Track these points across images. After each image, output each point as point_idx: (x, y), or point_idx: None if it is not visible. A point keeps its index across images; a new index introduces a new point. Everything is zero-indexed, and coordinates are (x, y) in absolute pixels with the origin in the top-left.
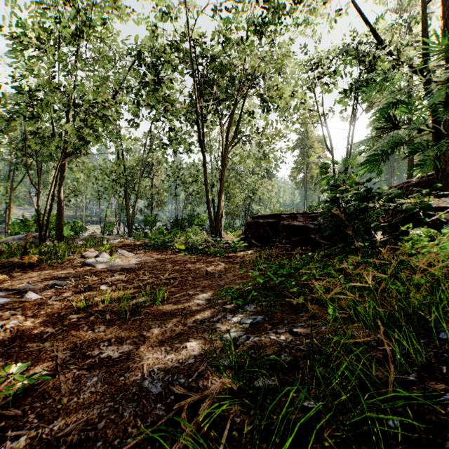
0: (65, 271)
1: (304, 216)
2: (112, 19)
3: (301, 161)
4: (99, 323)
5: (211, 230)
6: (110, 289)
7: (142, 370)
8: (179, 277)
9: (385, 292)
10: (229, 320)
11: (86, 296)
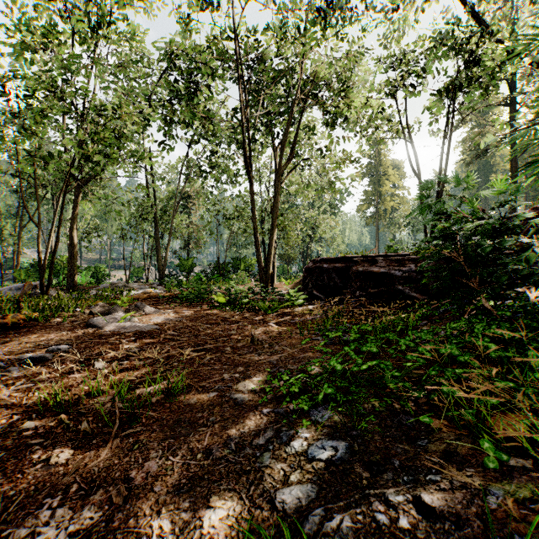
0: (59, 336)
1: (386, 259)
2: (136, 12)
3: (372, 191)
4: (66, 442)
5: (260, 277)
6: (108, 368)
7: None
8: (214, 347)
9: None
10: (287, 447)
11: (69, 381)
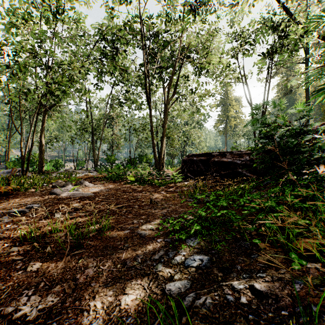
0: (33, 199)
1: (231, 154)
2: (80, 5)
3: (222, 115)
4: (37, 259)
5: (156, 166)
6: (63, 217)
7: None
8: (127, 205)
9: None
10: (172, 260)
11: (39, 224)
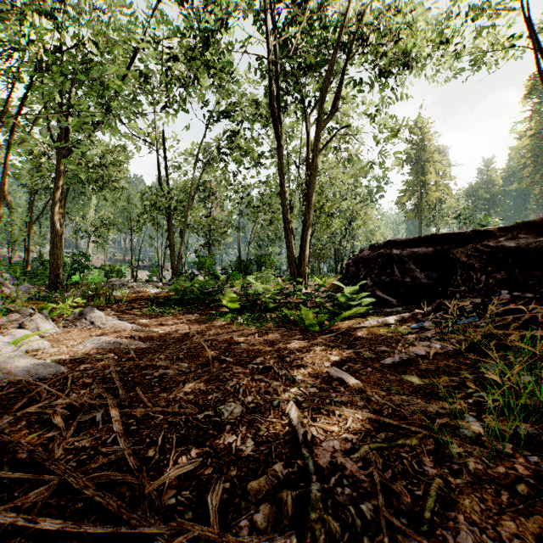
0: None
1: None
2: None
3: (413, 180)
4: None
5: (291, 273)
6: None
7: None
8: None
9: None
10: None
11: None
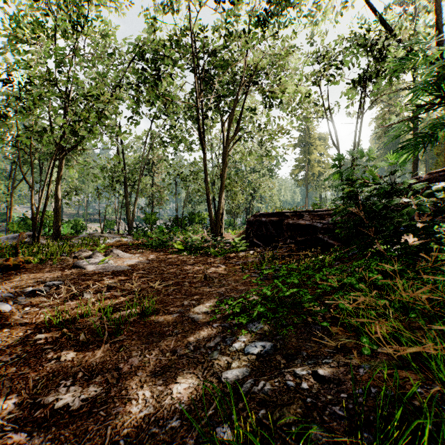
0: (52, 275)
1: (310, 214)
2: (110, 12)
3: (302, 158)
4: (70, 347)
5: (211, 229)
6: (94, 297)
7: (104, 438)
8: (175, 282)
9: (440, 317)
10: (230, 347)
11: (65, 307)
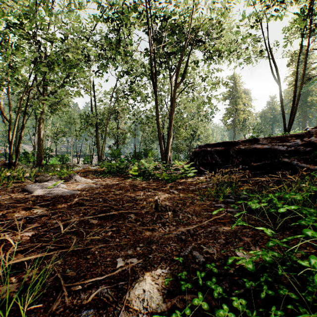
0: None
1: (267, 138)
2: None
3: (231, 108)
4: None
5: (162, 159)
6: None
7: None
8: (118, 213)
9: None
10: None
11: None
